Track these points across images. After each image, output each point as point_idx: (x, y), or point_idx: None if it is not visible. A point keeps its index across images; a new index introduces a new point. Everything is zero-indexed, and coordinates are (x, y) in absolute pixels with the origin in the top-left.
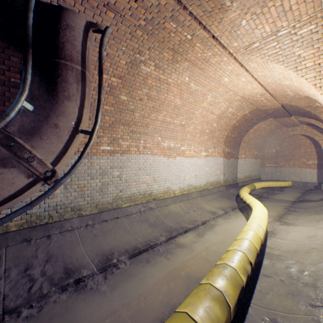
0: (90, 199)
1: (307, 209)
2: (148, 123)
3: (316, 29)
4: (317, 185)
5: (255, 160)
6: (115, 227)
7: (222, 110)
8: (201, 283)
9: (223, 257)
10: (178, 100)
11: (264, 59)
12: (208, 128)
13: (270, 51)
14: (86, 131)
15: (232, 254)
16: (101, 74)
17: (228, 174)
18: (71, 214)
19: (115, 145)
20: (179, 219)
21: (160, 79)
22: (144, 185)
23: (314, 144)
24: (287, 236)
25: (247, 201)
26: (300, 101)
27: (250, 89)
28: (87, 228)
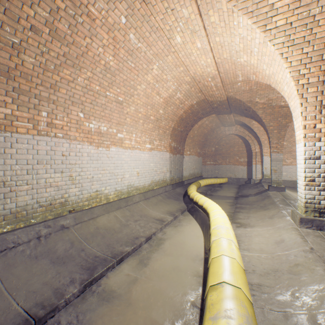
0: None
1: (251, 205)
2: (56, 83)
3: None
4: (247, 181)
5: (198, 158)
6: None
7: (170, 93)
8: None
9: None
10: (112, 59)
11: (231, 4)
12: (154, 114)
13: None
14: None
15: None
16: None
17: (174, 172)
18: None
19: None
20: (112, 238)
21: None
22: (50, 189)
23: (245, 143)
24: (252, 245)
25: (199, 201)
26: (243, 94)
27: (203, 65)
28: None
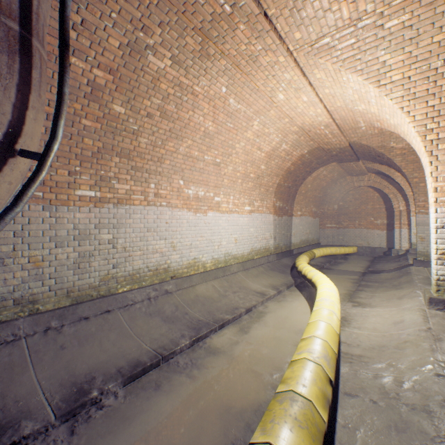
0: (55, 281)
1: (381, 283)
2: (162, 156)
3: (410, 22)
4: (387, 251)
5: (313, 219)
6: (102, 329)
7: (273, 146)
8: (253, 442)
9: (286, 375)
10: (211, 124)
11: (336, 65)
12: (254, 171)
13: (345, 52)
14: (31, 153)
15: (301, 369)
16: (65, 48)
17: (280, 238)
18: (14, 312)
19: (104, 189)
20: (212, 306)
21: (181, 85)
22: (156, 255)
23: (383, 199)
24: (365, 324)
25: (307, 274)
26: (372, 138)
27: (313, 116)
28: (47, 335)
